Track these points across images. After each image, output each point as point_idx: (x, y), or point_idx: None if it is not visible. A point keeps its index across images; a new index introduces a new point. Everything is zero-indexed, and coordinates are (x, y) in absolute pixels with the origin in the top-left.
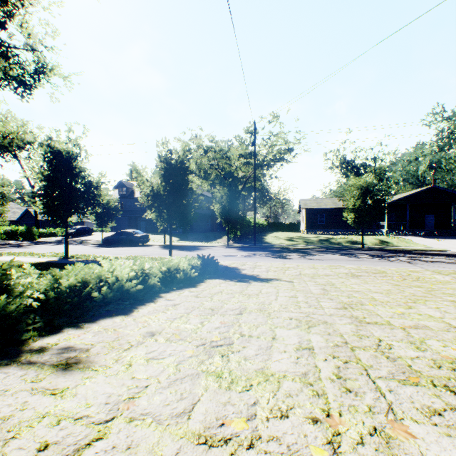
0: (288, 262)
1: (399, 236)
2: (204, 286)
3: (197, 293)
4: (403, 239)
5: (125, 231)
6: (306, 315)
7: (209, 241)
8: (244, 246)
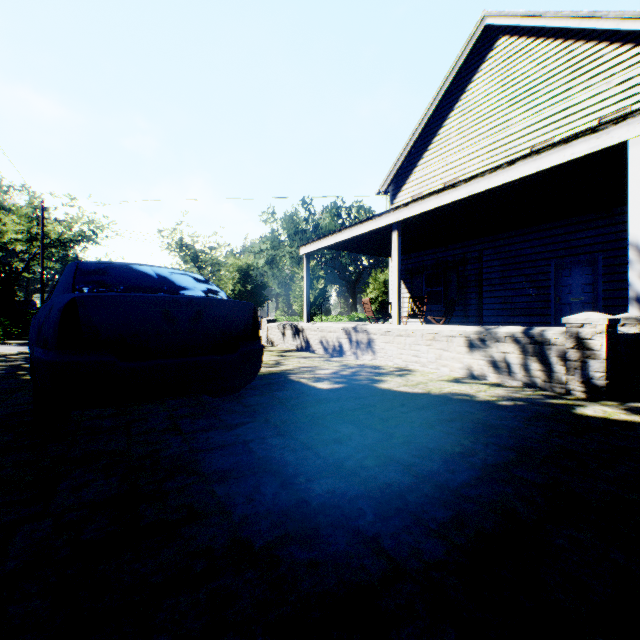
0: None
1: None
2: None
3: None
4: None
5: None
6: None
7: None
8: (27, 342)
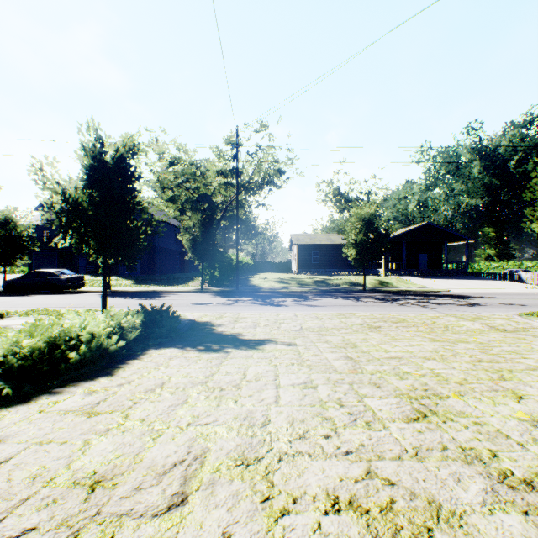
0: (283, 311)
1: (396, 277)
2: (132, 371)
3: (98, 399)
4: (402, 280)
5: (42, 270)
6: (367, 473)
7: (176, 285)
8: (223, 290)
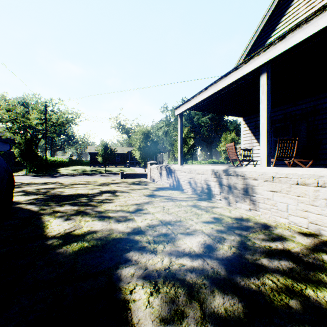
0: (54, 179)
1: (133, 167)
2: None
3: None
4: (131, 169)
5: None
6: None
7: None
8: (38, 174)
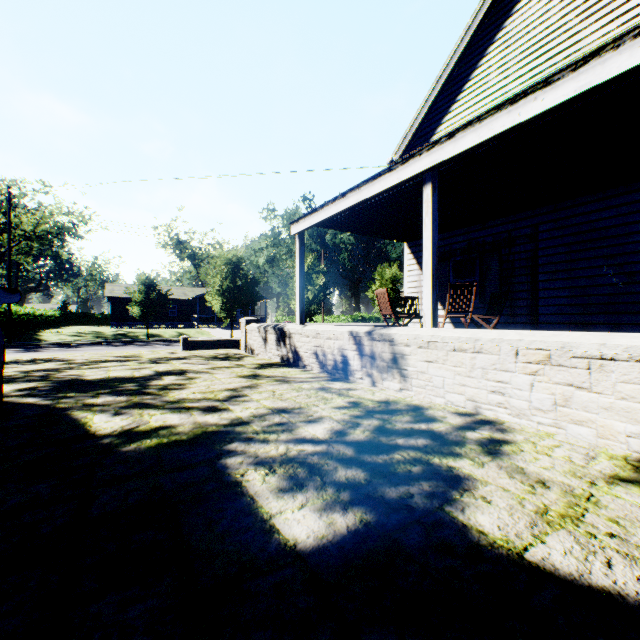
0: (34, 354)
1: (206, 329)
2: None
3: None
4: (203, 331)
5: None
6: None
7: None
8: None
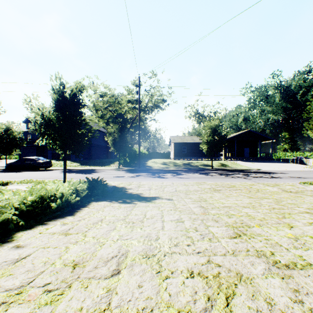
0: (165, 181)
1: (231, 161)
2: (84, 213)
3: (69, 227)
4: (234, 163)
5: (27, 157)
6: (207, 261)
7: (104, 166)
8: (131, 169)
